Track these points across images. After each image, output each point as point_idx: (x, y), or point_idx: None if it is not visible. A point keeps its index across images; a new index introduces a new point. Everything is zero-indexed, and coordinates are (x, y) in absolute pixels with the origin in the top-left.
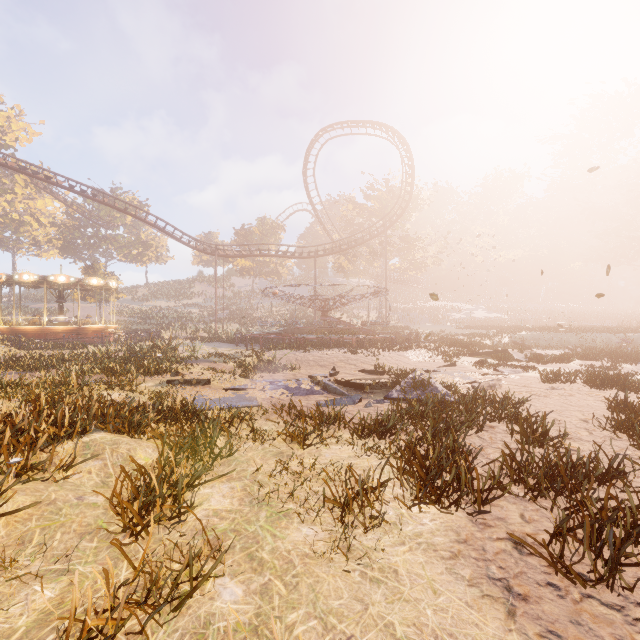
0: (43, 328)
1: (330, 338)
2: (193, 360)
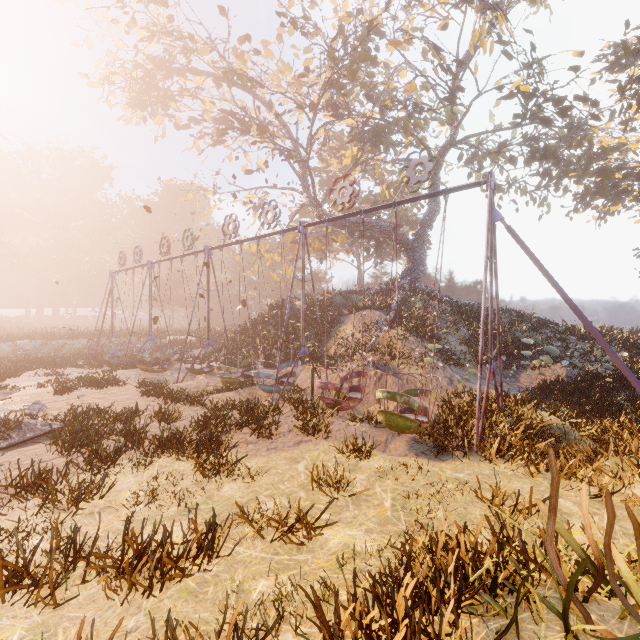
0: None
1: None
2: None
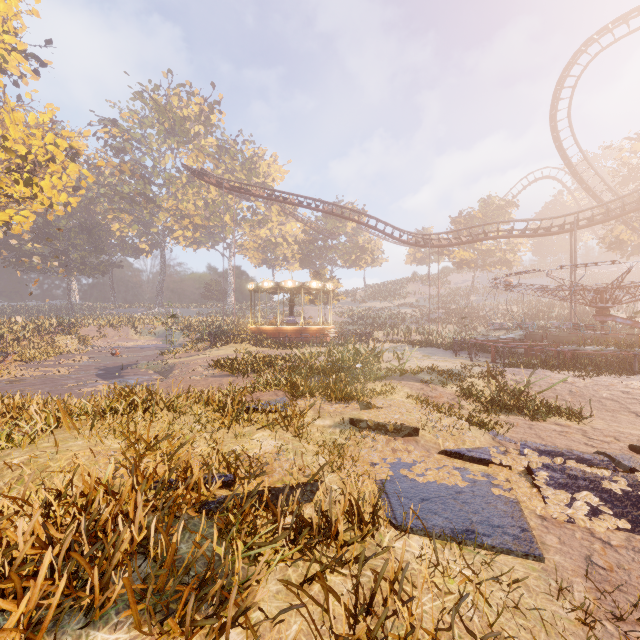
0: (277, 328)
1: (634, 354)
2: (398, 375)
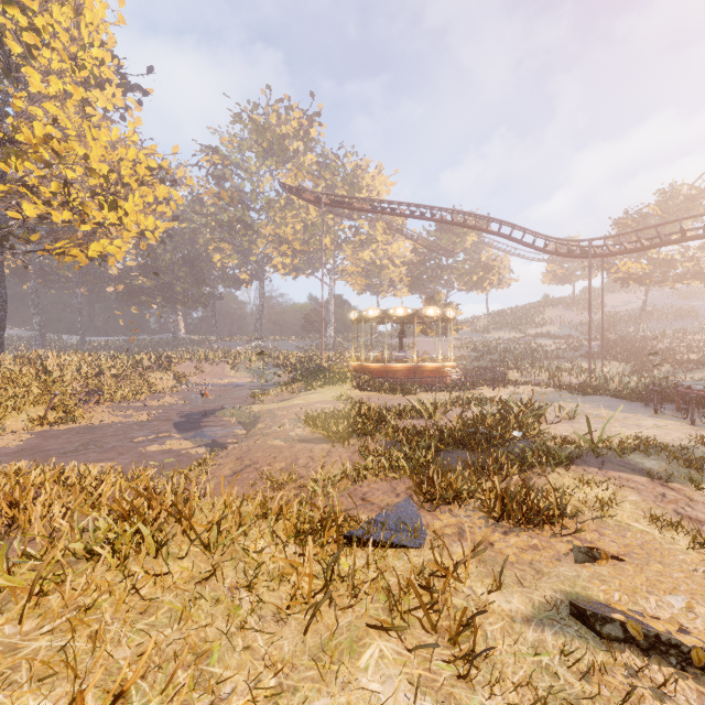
0: (384, 366)
1: None
2: (589, 455)
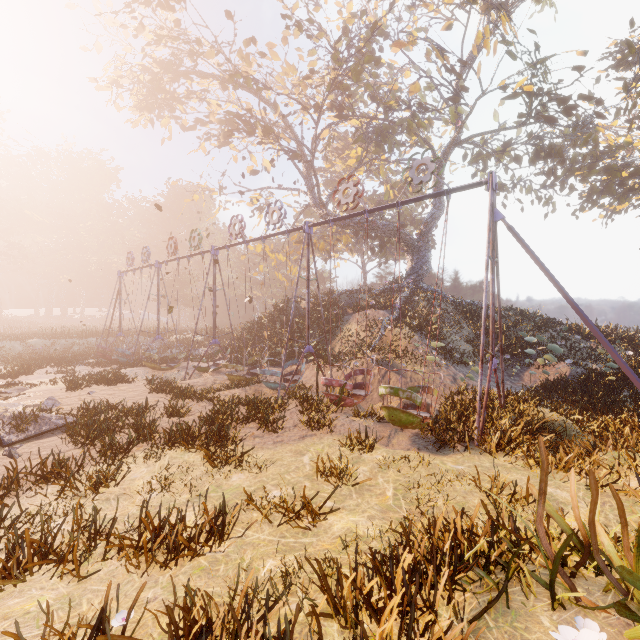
0: None
1: None
2: None
